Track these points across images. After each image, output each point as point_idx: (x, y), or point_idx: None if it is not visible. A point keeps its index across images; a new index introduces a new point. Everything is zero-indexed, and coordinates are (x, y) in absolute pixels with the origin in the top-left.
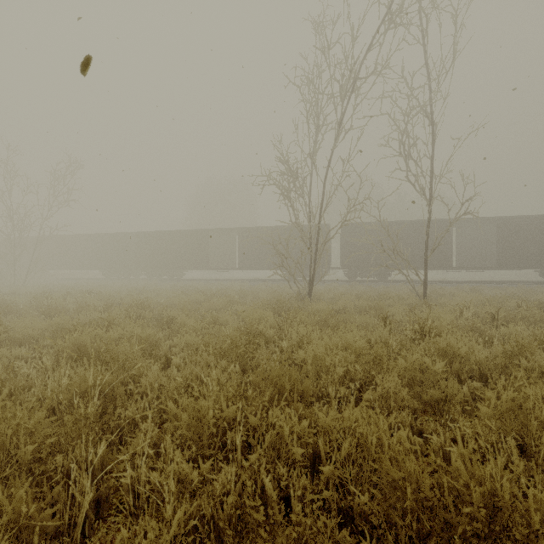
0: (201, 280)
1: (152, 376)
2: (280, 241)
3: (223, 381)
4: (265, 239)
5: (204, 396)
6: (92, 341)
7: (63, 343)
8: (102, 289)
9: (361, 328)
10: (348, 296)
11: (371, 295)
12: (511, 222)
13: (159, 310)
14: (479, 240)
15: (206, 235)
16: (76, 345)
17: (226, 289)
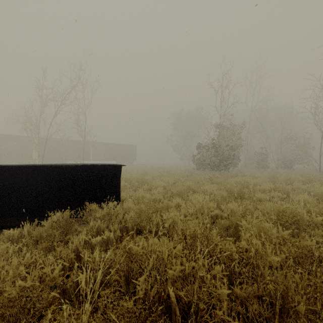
0: None
1: None
2: (22, 148)
3: None
4: None
5: None
6: None
7: None
8: None
9: None
10: None
11: None
12: (108, 145)
13: None
14: (100, 150)
15: None
16: None
17: None
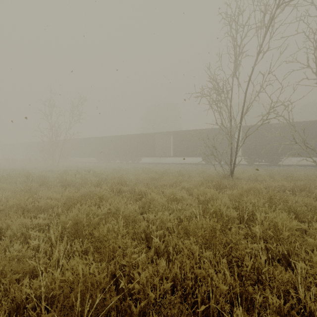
0: (150, 163)
1: (143, 274)
2: (207, 138)
3: (225, 290)
4: (190, 137)
5: (200, 303)
6: (87, 215)
7: (65, 219)
8: (96, 168)
9: (313, 211)
10: (264, 177)
11: (276, 175)
12: None
13: (131, 185)
14: None
15: (154, 136)
16: (74, 221)
17: (168, 169)
